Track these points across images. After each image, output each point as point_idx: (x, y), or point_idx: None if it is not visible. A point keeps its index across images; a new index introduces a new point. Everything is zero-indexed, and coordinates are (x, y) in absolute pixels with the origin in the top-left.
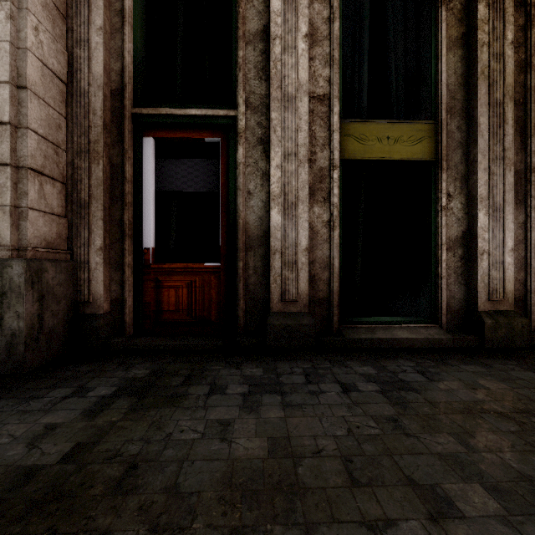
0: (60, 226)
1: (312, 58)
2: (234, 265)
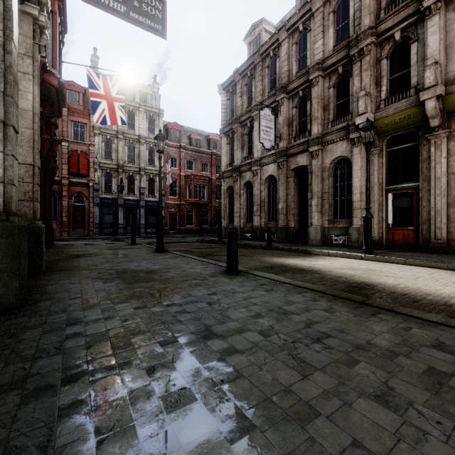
0: None
1: (449, 161)
2: (418, 228)
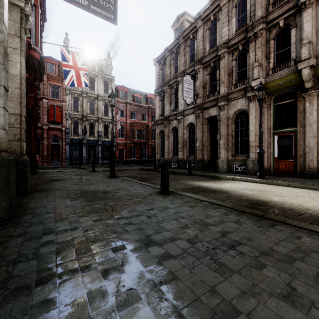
0: None
1: None
2: (296, 160)
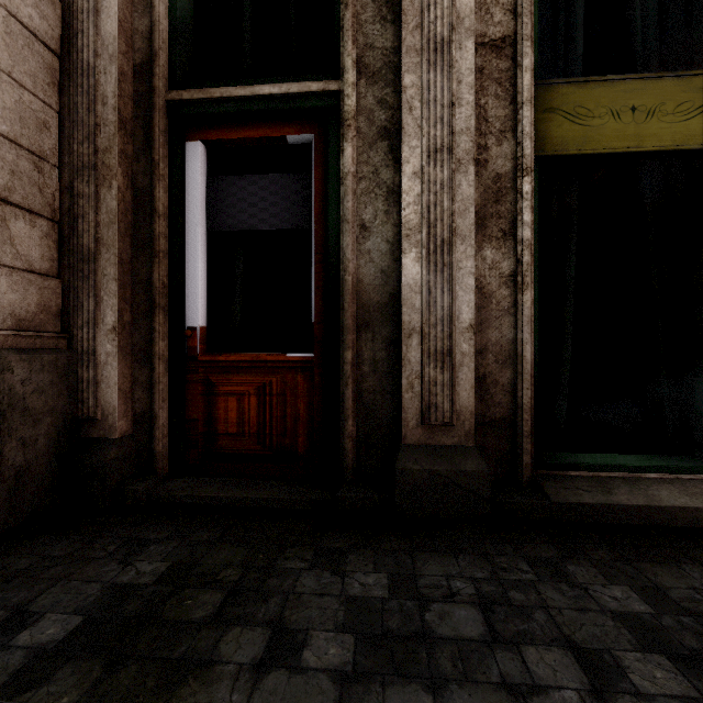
0: (46, 293)
1: None
2: (337, 356)
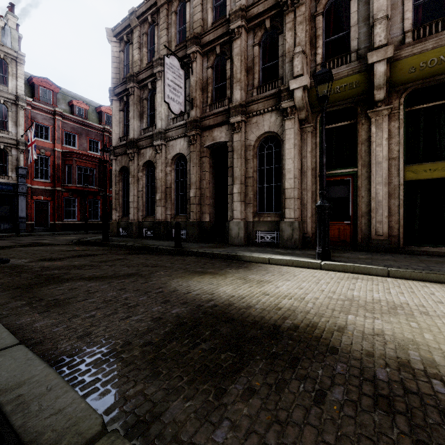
0: (300, 211)
1: (390, 144)
2: (356, 222)
